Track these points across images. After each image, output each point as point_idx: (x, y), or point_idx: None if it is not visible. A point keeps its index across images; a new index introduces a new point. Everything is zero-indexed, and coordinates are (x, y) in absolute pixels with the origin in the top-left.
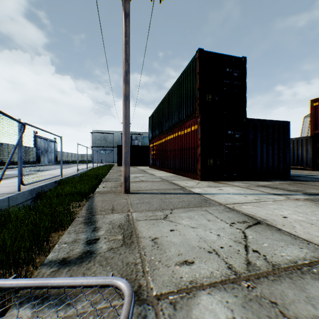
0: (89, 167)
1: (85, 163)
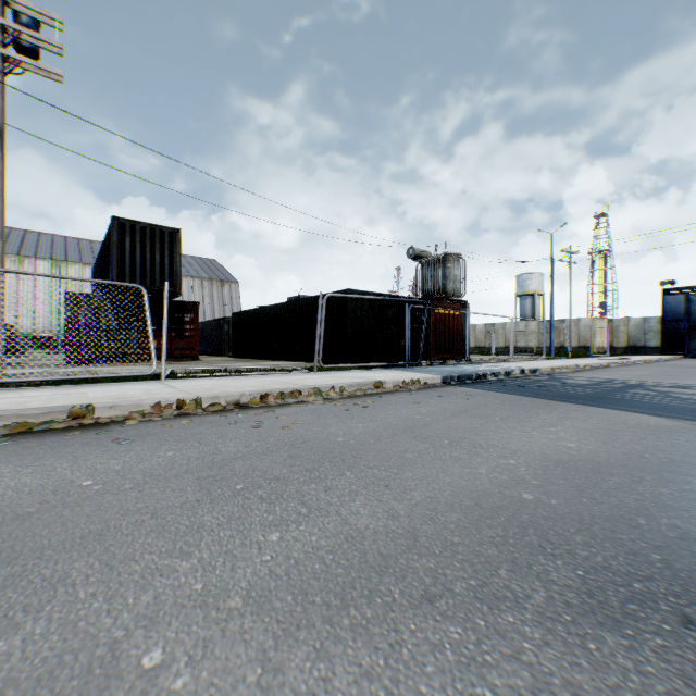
0: None
1: None
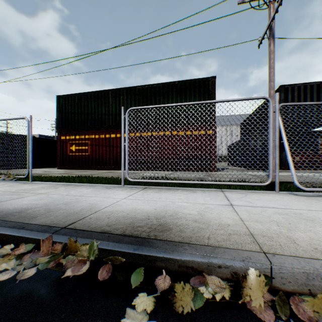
0: None
1: None
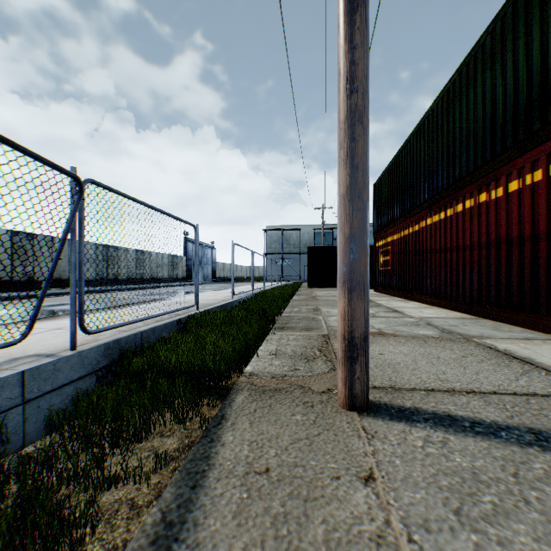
0: (256, 288)
1: (255, 281)
